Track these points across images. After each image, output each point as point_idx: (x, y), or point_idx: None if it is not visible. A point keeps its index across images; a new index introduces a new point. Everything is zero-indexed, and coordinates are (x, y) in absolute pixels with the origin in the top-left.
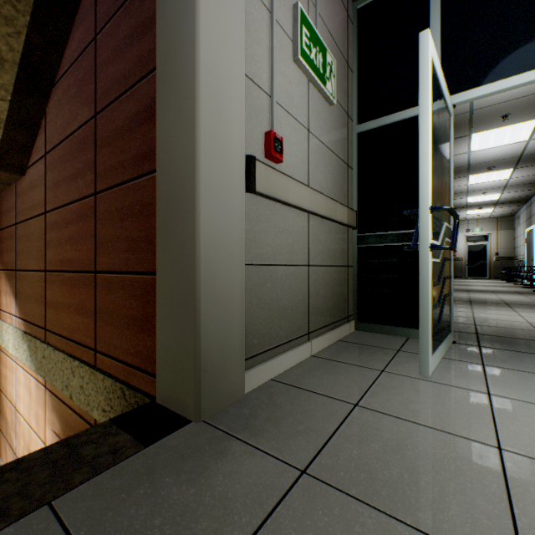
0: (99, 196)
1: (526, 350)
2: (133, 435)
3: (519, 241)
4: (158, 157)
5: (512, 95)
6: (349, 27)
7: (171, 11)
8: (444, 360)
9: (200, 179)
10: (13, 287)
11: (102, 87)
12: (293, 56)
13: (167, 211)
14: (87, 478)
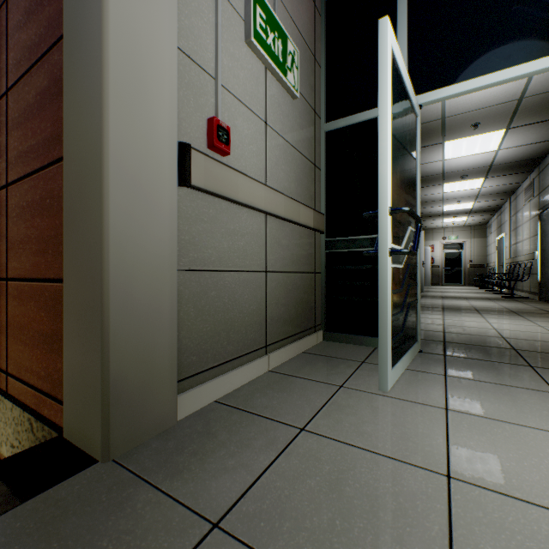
0: (11, 188)
1: (489, 358)
2: (11, 487)
3: (491, 249)
4: (65, 139)
5: (481, 104)
6: (316, 18)
7: None
8: (407, 372)
9: (108, 165)
10: None
11: (13, 57)
12: (246, 38)
13: (74, 204)
14: None
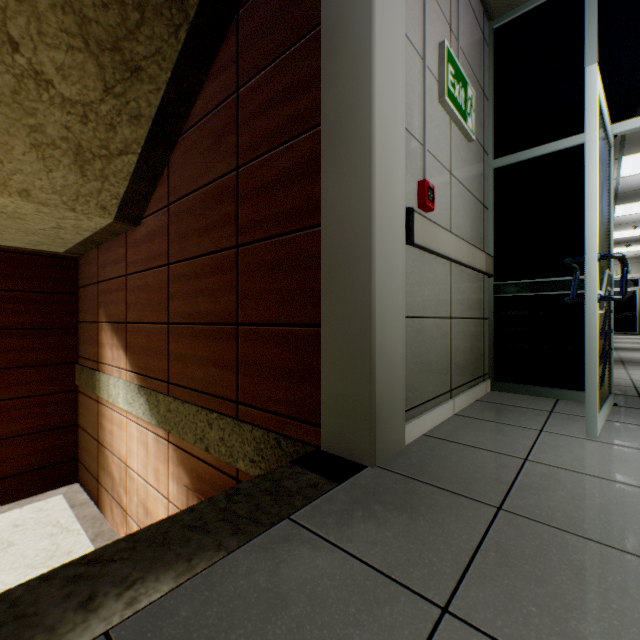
0: (243, 249)
1: None
2: (321, 475)
3: None
4: (324, 213)
5: None
6: (484, 50)
7: (341, 73)
8: (608, 422)
9: (375, 235)
10: (123, 340)
11: (246, 141)
12: (439, 97)
13: (336, 265)
14: (305, 503)
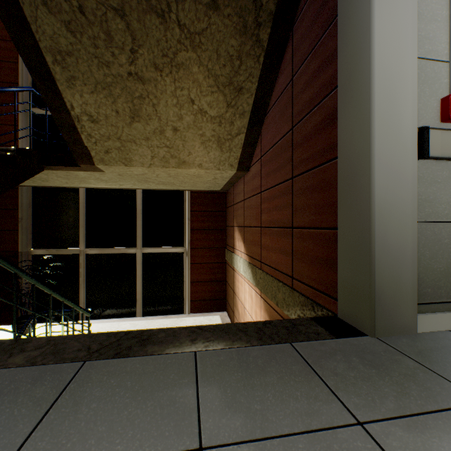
0: (295, 179)
1: None
2: (326, 329)
3: None
4: (339, 149)
5: None
6: None
7: (349, 44)
8: None
9: (374, 159)
10: (242, 236)
11: (296, 109)
12: None
13: (346, 185)
14: (305, 340)
